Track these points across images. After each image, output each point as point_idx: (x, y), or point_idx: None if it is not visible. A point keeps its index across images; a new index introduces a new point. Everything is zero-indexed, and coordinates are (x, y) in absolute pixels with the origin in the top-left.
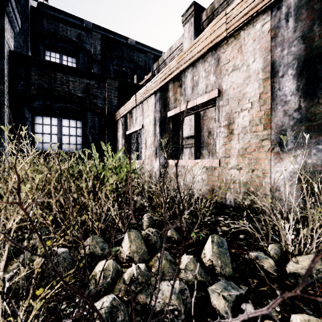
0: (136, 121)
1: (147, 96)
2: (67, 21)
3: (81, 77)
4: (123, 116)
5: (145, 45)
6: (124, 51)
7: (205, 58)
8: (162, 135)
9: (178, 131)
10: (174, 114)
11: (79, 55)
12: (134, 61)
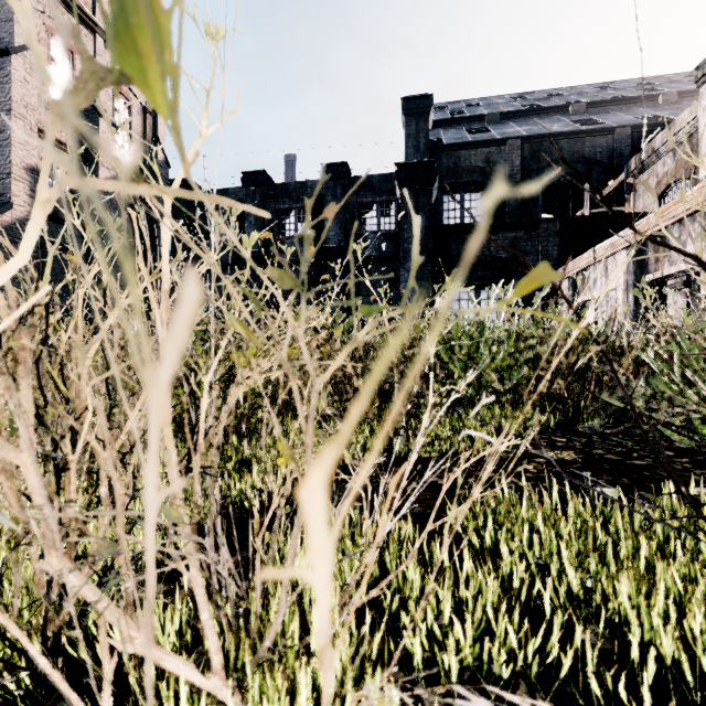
0: (595, 284)
1: (613, 253)
2: (471, 144)
3: (504, 231)
4: (569, 276)
5: (609, 101)
6: (562, 148)
7: (693, 217)
8: (637, 304)
9: (663, 297)
10: (654, 279)
11: (486, 186)
12: (584, 158)
